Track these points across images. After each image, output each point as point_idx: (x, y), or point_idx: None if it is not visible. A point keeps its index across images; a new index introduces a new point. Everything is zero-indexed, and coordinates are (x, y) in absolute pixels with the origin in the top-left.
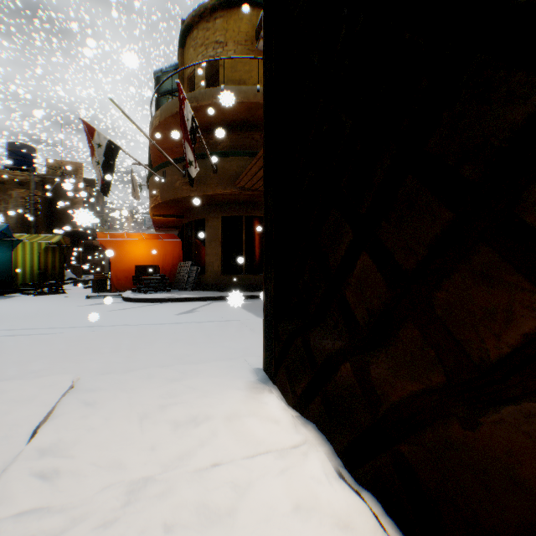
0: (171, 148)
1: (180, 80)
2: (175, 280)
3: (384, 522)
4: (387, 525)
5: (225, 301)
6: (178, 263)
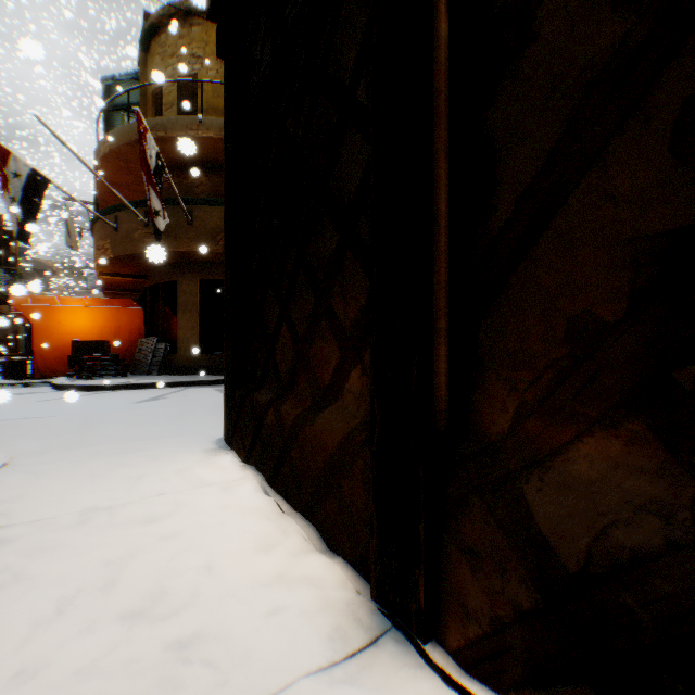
0: (128, 184)
1: (142, 95)
2: (134, 361)
3: (282, 506)
4: (283, 507)
5: (204, 386)
6: (139, 339)
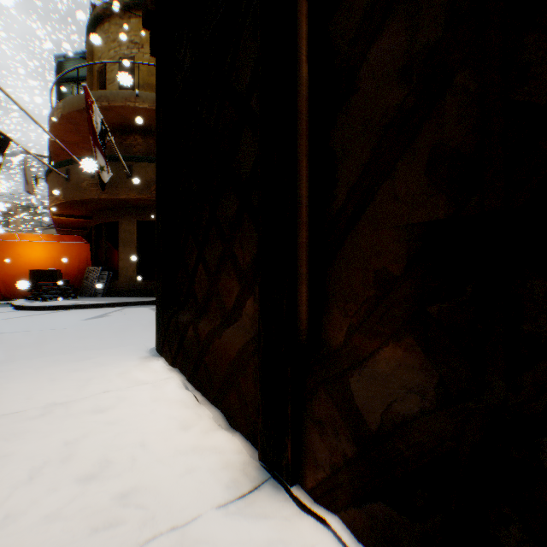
0: (77, 143)
1: (89, 71)
2: (83, 286)
3: (199, 398)
4: (199, 399)
5: (140, 306)
6: (87, 268)
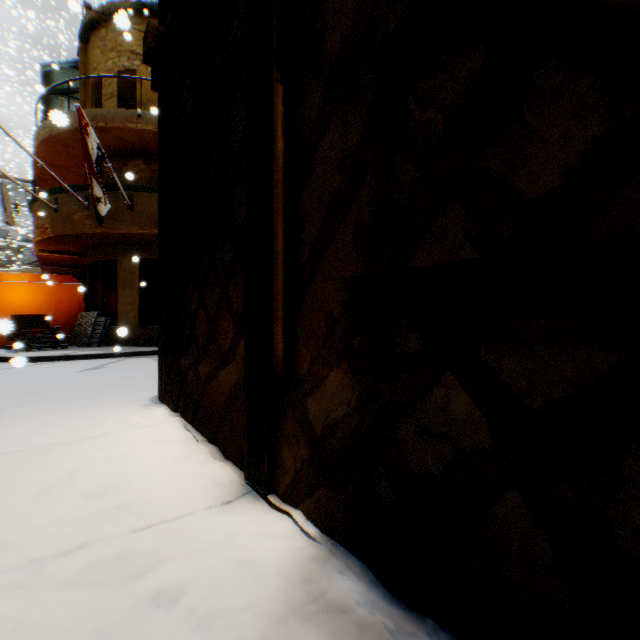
0: (68, 167)
1: (82, 83)
2: (75, 334)
3: (198, 437)
4: (198, 438)
5: (144, 356)
6: (80, 313)
